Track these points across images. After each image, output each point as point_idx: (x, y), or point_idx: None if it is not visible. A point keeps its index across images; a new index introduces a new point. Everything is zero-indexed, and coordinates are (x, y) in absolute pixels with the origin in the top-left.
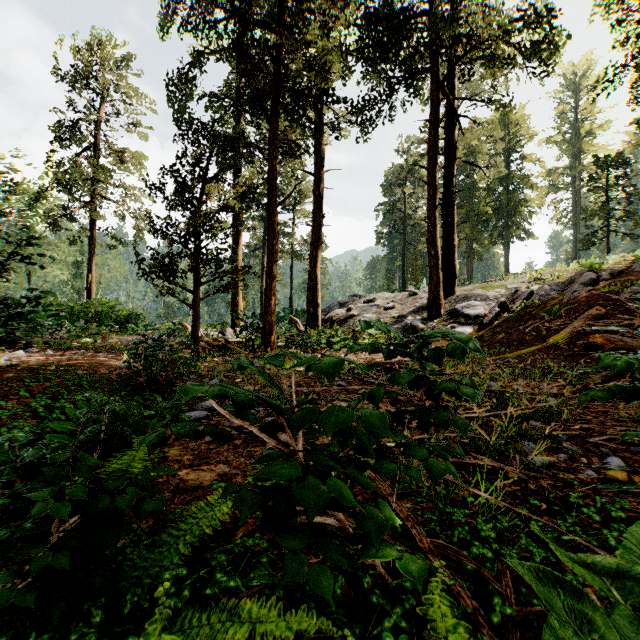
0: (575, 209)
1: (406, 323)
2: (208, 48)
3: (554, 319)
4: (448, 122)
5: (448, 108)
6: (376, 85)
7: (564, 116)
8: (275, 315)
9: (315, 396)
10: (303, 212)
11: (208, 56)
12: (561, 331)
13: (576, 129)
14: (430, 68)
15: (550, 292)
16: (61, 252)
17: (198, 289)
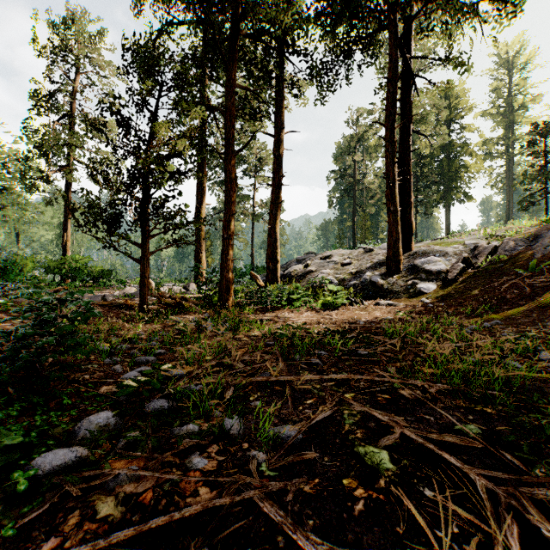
0: (508, 175)
1: (365, 279)
2: (172, 16)
3: (533, 275)
4: (404, 82)
5: (404, 69)
6: (334, 46)
7: (498, 91)
8: (238, 271)
9: (277, 386)
10: (263, 177)
11: (173, 24)
12: (549, 289)
13: (509, 103)
14: (388, 26)
15: (514, 247)
16: (46, 214)
17: (147, 242)
